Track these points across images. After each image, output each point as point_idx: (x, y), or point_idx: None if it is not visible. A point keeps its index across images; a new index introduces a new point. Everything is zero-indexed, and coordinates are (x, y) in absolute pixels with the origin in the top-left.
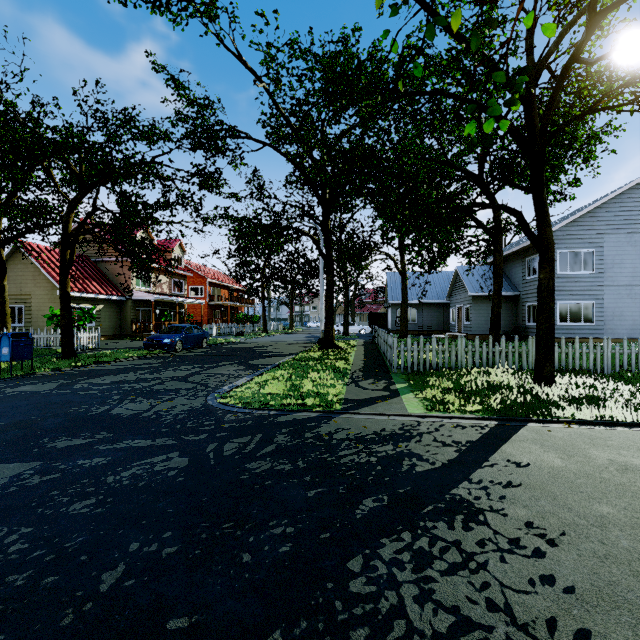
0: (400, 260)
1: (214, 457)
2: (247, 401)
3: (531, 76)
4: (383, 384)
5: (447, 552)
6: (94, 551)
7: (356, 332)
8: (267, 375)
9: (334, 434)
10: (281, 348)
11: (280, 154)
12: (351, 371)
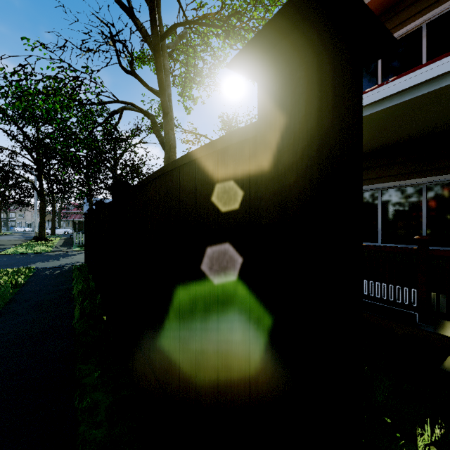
0: (89, 194)
1: (16, 257)
2: (12, 253)
3: (114, 161)
4: (68, 247)
5: (69, 257)
6: (5, 262)
7: (61, 233)
8: (13, 248)
9: (49, 254)
10: (6, 242)
11: (7, 134)
12: (55, 246)
